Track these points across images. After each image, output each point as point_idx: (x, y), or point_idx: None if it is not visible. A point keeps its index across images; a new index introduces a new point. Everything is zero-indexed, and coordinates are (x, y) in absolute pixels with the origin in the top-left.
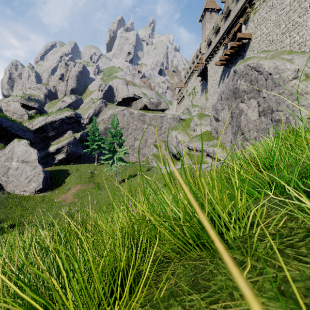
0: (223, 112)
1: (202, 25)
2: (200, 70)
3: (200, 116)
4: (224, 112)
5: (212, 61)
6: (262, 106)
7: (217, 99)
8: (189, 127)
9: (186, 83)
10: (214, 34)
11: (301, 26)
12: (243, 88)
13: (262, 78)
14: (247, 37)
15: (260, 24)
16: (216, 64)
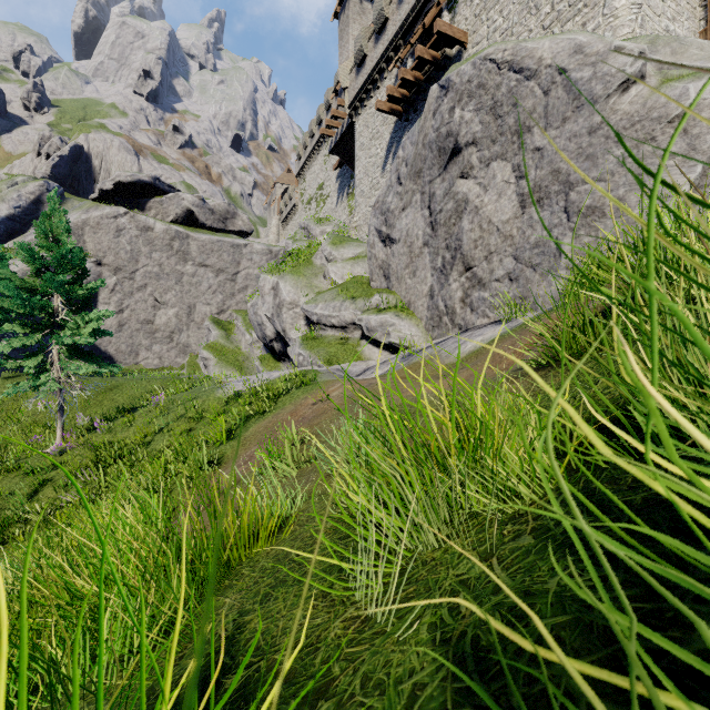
0: (405, 216)
1: (340, 28)
2: (337, 138)
3: (339, 239)
4: (408, 215)
5: (367, 109)
6: (531, 176)
7: (388, 183)
8: (309, 267)
9: (301, 173)
10: (372, 36)
11: (592, 8)
12: (470, 132)
13: (533, 88)
14: (457, 37)
15: (489, 7)
16: (380, 108)
